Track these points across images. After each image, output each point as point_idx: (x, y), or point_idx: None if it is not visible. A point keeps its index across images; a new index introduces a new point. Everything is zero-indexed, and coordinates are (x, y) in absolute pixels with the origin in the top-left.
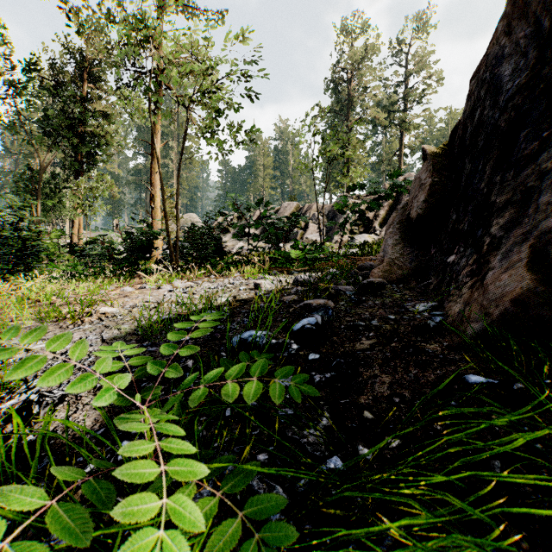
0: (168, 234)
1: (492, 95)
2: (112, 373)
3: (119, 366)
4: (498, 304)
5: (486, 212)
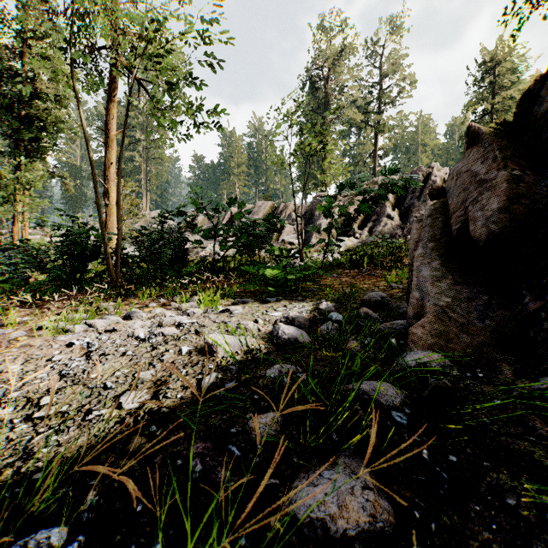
0: (105, 240)
1: None
2: None
3: None
4: None
5: None
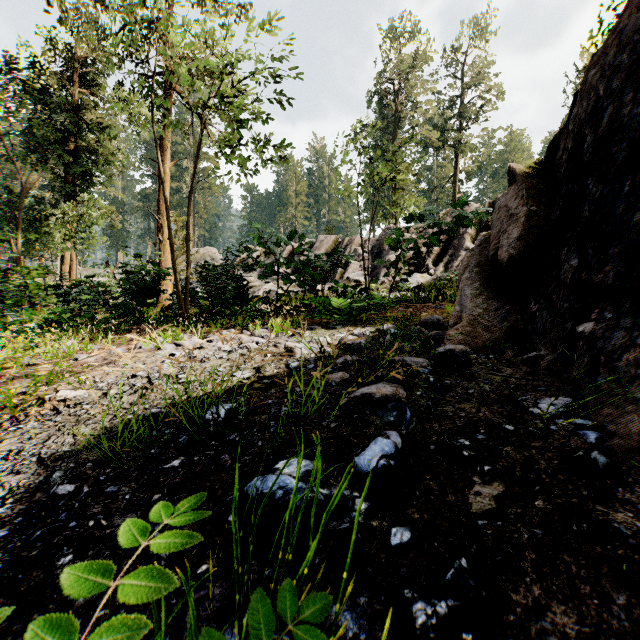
0: (175, 275)
1: (637, 83)
2: (22, 558)
3: None
4: None
5: None
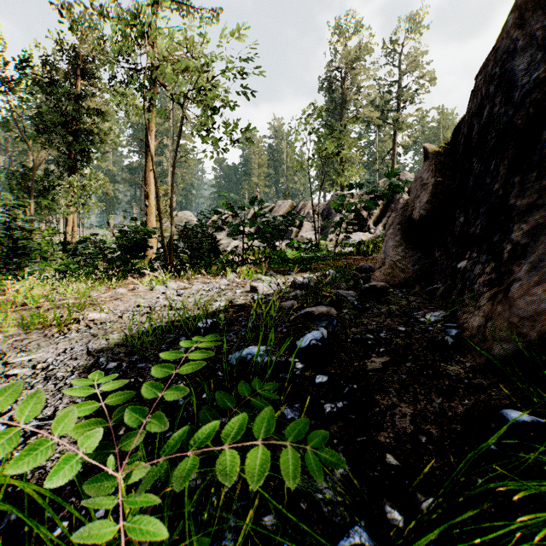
0: (162, 233)
1: (503, 91)
2: (95, 395)
3: (95, 406)
4: (533, 323)
5: (504, 216)
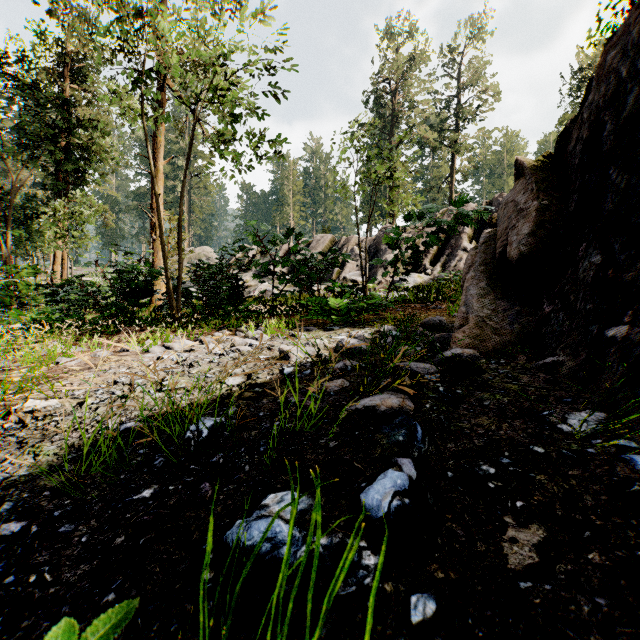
0: (167, 274)
1: None
2: None
3: None
4: None
5: None
